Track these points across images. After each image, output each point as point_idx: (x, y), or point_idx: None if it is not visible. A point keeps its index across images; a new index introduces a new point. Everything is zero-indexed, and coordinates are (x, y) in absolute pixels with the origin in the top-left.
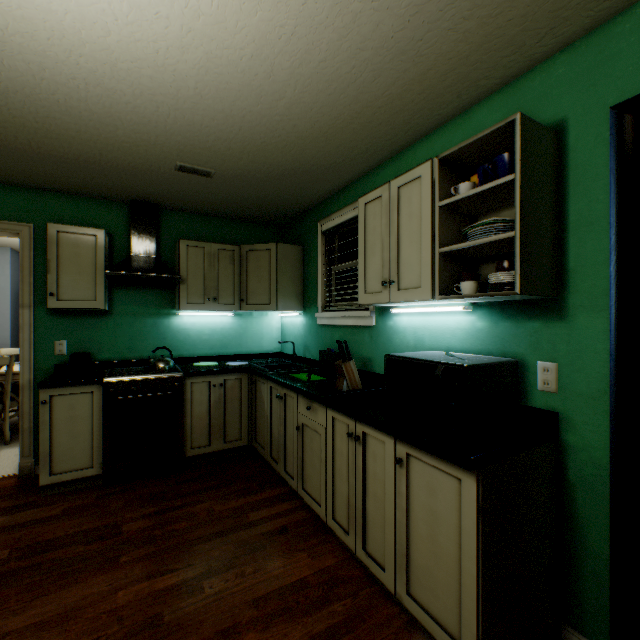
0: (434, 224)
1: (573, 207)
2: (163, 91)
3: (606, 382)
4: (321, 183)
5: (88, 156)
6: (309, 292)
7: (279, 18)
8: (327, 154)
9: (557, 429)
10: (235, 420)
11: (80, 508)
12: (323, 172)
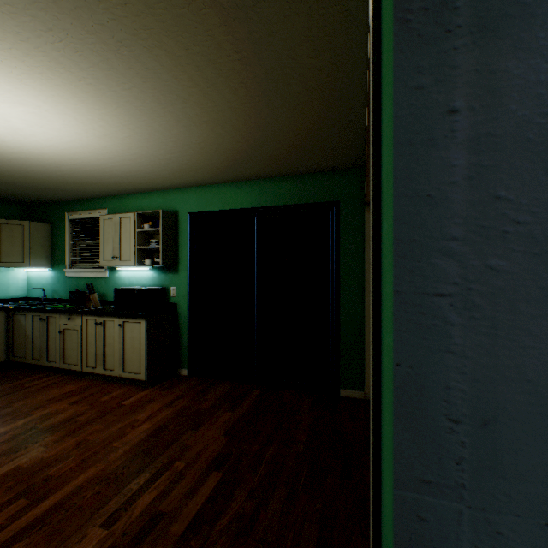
0: (136, 237)
1: (180, 239)
2: None
3: (187, 291)
4: (73, 195)
5: None
6: (58, 255)
7: (71, 161)
8: (81, 188)
9: (177, 308)
10: None
11: None
12: (76, 192)
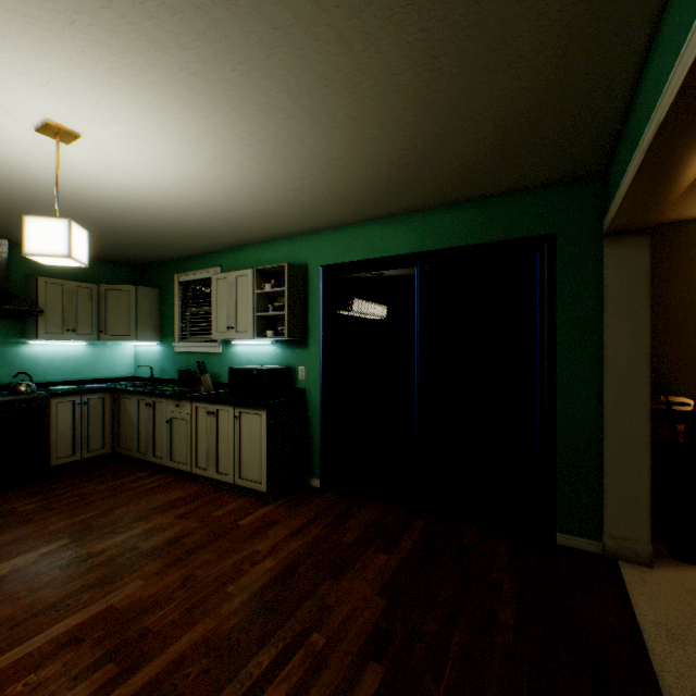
0: (255, 301)
1: (311, 302)
2: (85, 204)
3: (320, 373)
4: (182, 251)
5: None
6: (167, 326)
7: (177, 204)
8: (190, 241)
9: (306, 395)
10: (98, 432)
11: None
12: (185, 247)
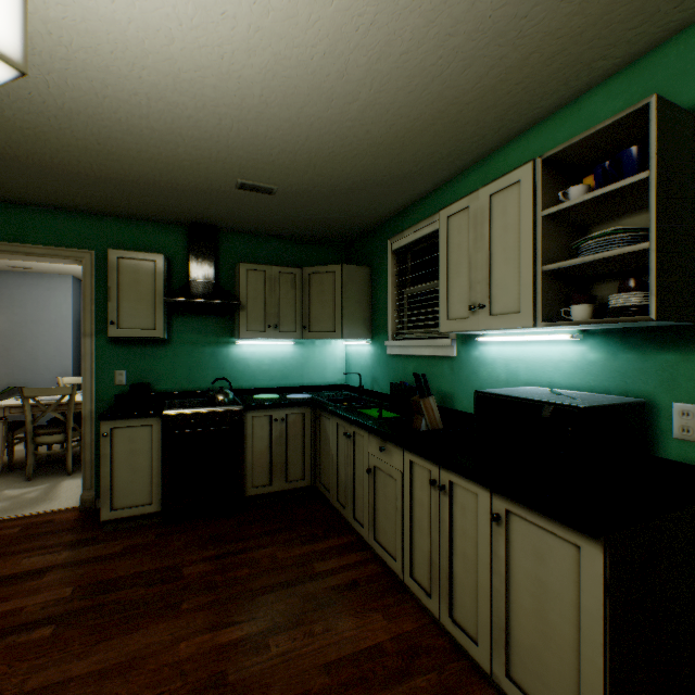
0: (536, 237)
1: None
2: (226, 101)
3: None
4: (393, 196)
5: (148, 177)
6: (377, 318)
7: (357, 6)
8: (402, 162)
9: None
10: (297, 458)
11: (140, 547)
12: (396, 183)
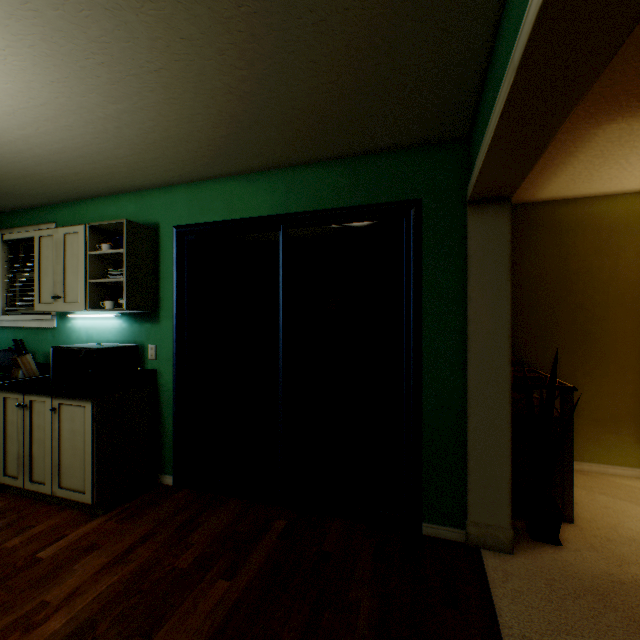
0: (88, 264)
1: (162, 268)
2: None
3: (173, 351)
4: (0, 201)
5: None
6: None
7: None
8: (3, 187)
9: (157, 378)
10: None
11: None
12: (1, 195)
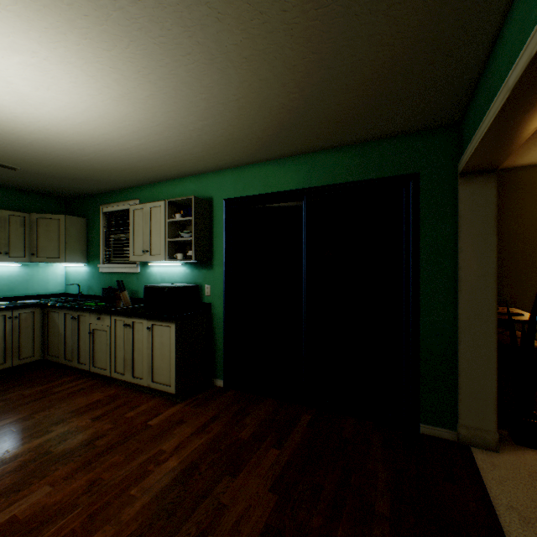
0: (166, 228)
1: (215, 229)
2: (5, 138)
3: (222, 290)
4: (105, 185)
5: None
6: (93, 250)
7: (93, 140)
8: (111, 176)
9: (211, 309)
10: (29, 342)
11: None
12: (107, 182)
